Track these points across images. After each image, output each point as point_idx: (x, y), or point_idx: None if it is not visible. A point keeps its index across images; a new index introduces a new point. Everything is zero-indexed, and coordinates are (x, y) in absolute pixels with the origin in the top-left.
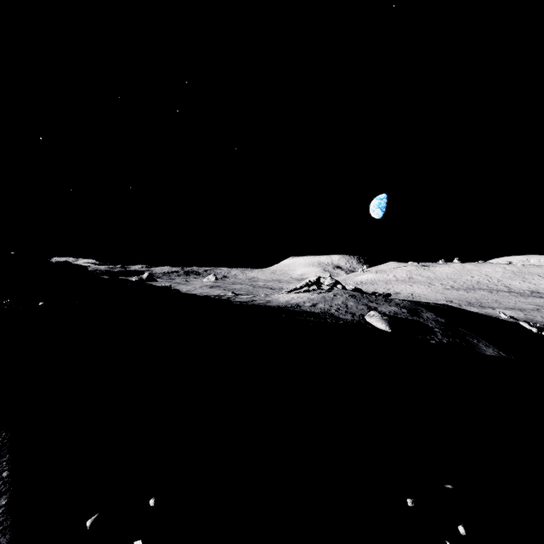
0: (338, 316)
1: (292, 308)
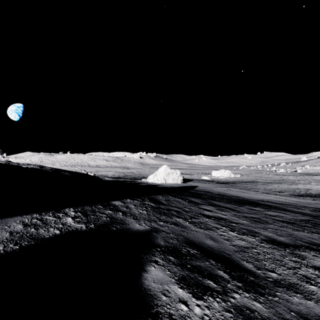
0: None
1: None
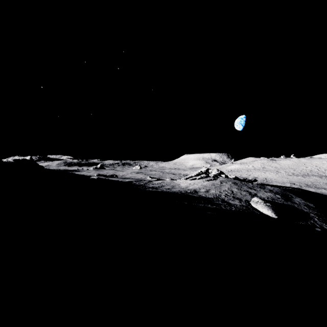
0: (228, 201)
1: (191, 194)
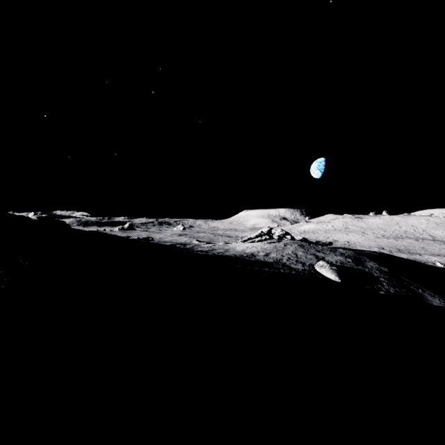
0: (290, 266)
1: (248, 258)
